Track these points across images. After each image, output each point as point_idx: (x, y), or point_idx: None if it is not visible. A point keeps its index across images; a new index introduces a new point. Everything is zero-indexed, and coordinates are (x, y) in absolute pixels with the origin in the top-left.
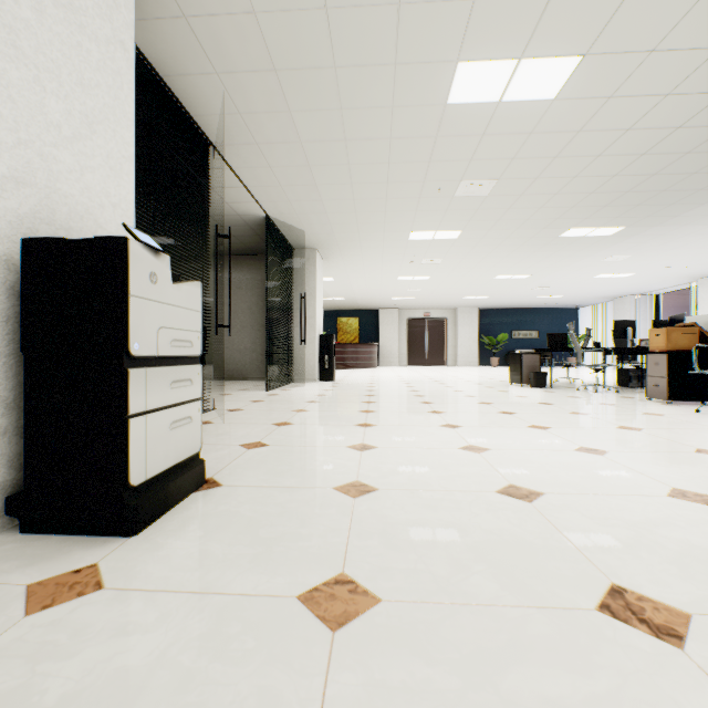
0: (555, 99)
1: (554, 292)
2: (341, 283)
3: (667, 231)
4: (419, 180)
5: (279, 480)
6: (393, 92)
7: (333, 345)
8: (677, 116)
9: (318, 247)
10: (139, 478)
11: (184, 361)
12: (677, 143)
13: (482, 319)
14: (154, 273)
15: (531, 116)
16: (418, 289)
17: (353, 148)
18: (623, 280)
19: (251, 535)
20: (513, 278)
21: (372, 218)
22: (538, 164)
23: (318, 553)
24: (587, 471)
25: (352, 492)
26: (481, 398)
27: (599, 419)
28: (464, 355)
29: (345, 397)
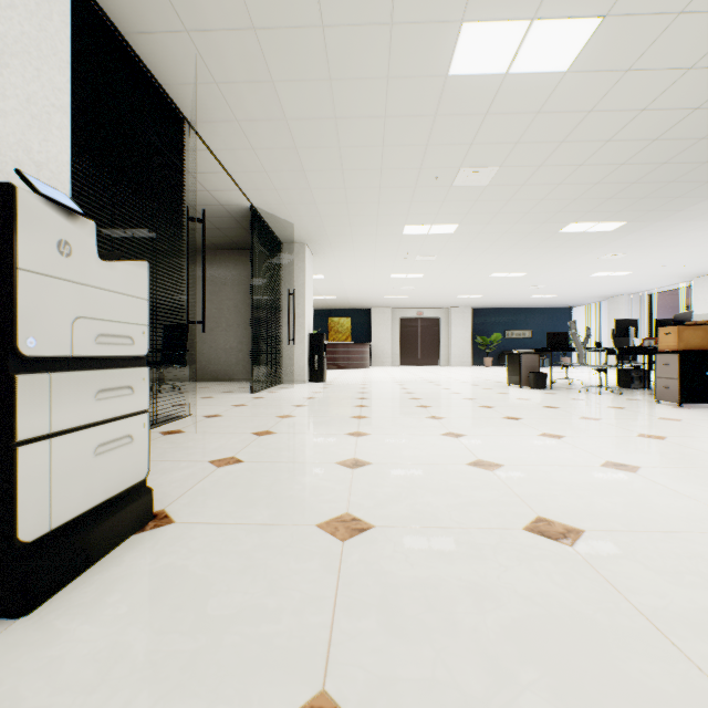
0: (568, 71)
1: (549, 291)
2: (332, 281)
3: (669, 227)
4: (415, 167)
5: (248, 513)
6: (388, 59)
7: (324, 345)
8: (697, 95)
9: (307, 241)
10: (38, 529)
11: (120, 362)
12: (693, 127)
13: (476, 318)
14: (65, 242)
15: (540, 92)
16: (411, 287)
17: (344, 128)
18: (619, 279)
19: (195, 613)
20: (509, 276)
21: (364, 210)
22: (543, 149)
23: (287, 648)
24: (627, 496)
25: (340, 532)
26: (481, 401)
27: (614, 426)
28: (457, 355)
29: (336, 400)
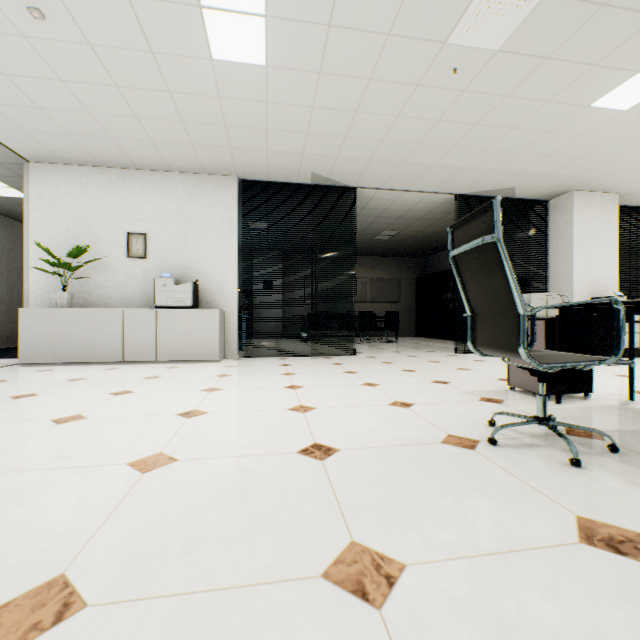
0: None
1: None
2: None
3: None
4: None
5: None
6: None
7: None
8: None
9: None
10: None
11: None
12: None
13: None
14: None
15: None
16: None
17: None
18: None
19: None
20: None
21: None
22: None
23: None
24: None
25: None
26: None
27: None
28: None
29: None
